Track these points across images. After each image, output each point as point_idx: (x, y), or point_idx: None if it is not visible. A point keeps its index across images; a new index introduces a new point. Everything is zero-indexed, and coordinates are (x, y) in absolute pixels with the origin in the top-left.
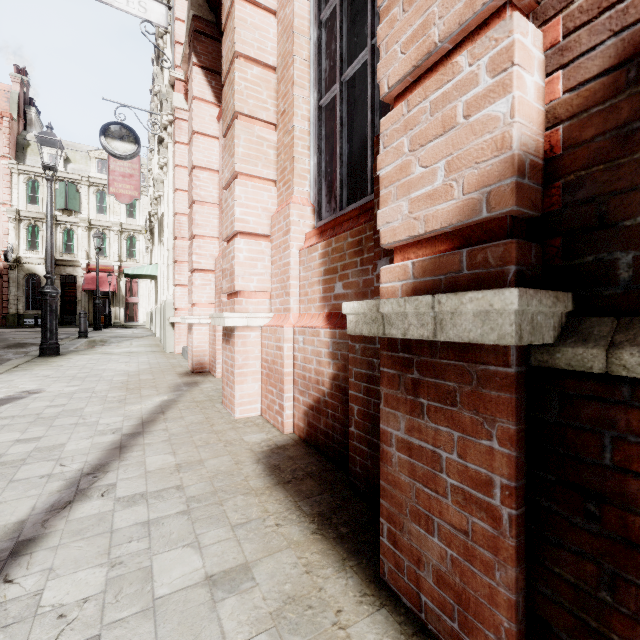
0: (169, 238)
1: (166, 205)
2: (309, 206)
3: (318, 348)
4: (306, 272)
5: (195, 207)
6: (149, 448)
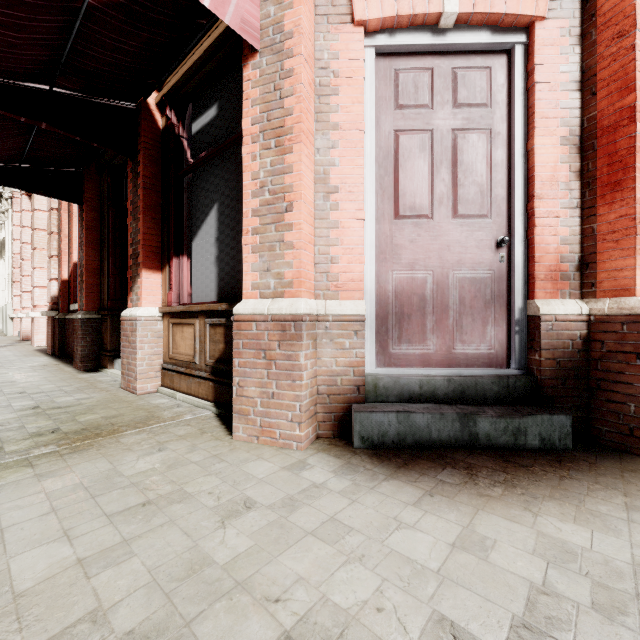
0: (9, 266)
1: (7, 238)
2: None
3: None
4: None
5: (24, 262)
6: (1, 349)
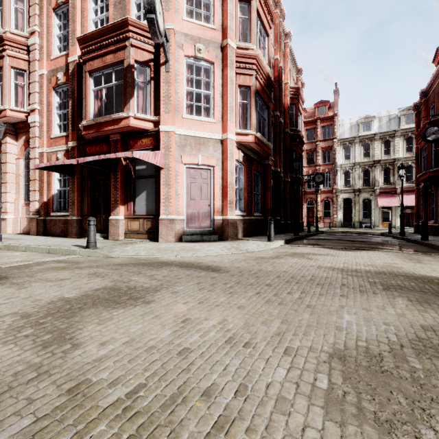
0: None
1: None
2: (23, 199)
3: (25, 220)
4: (23, 210)
5: None
6: None
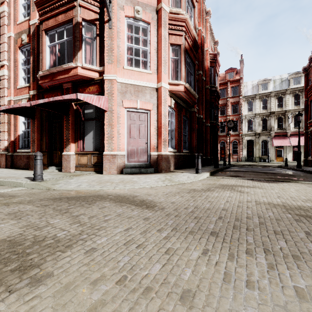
0: None
1: None
2: None
3: None
4: None
5: None
6: None
